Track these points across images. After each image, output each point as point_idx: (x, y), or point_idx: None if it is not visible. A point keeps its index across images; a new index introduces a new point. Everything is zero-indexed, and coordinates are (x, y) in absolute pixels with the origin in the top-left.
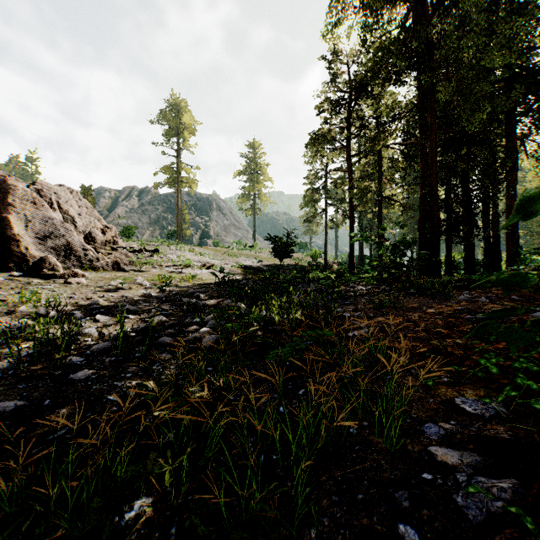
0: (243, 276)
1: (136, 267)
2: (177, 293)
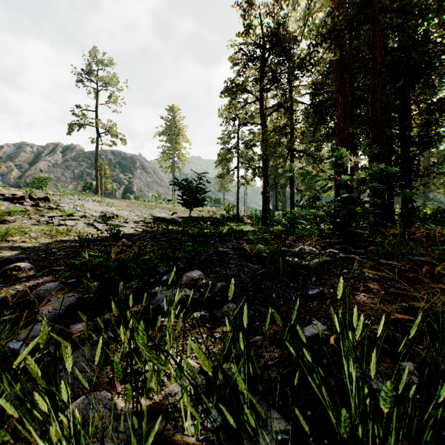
0: (146, 228)
1: (2, 217)
2: None
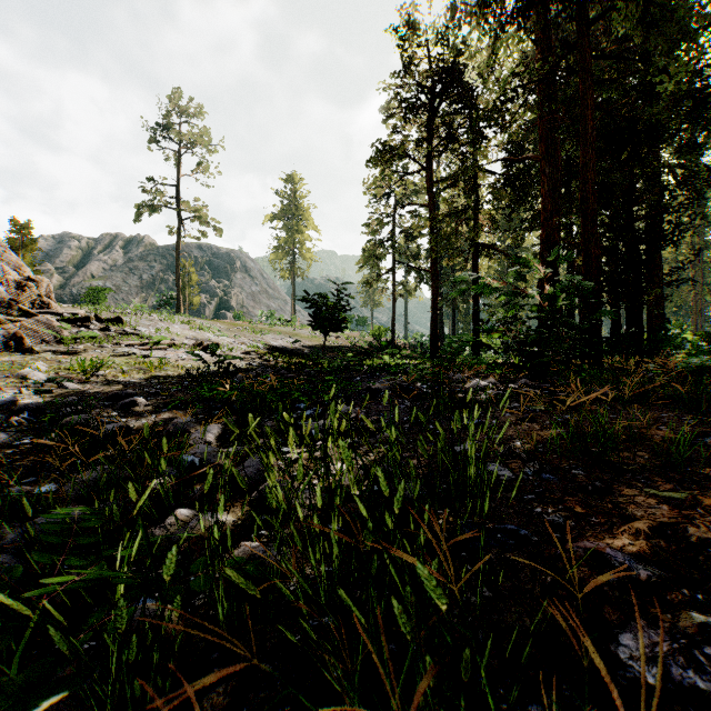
0: (262, 362)
1: (66, 345)
2: (89, 397)
